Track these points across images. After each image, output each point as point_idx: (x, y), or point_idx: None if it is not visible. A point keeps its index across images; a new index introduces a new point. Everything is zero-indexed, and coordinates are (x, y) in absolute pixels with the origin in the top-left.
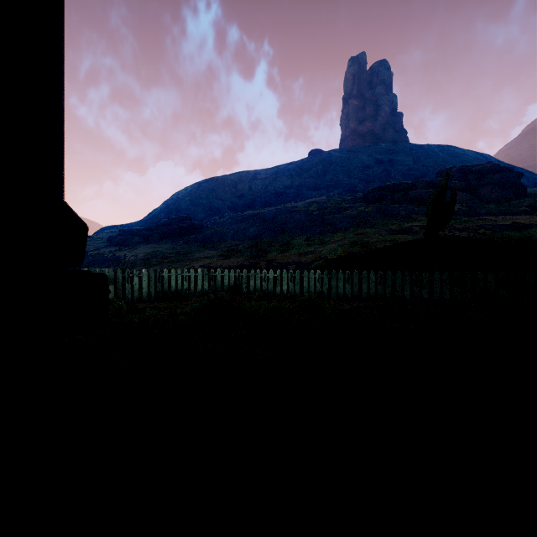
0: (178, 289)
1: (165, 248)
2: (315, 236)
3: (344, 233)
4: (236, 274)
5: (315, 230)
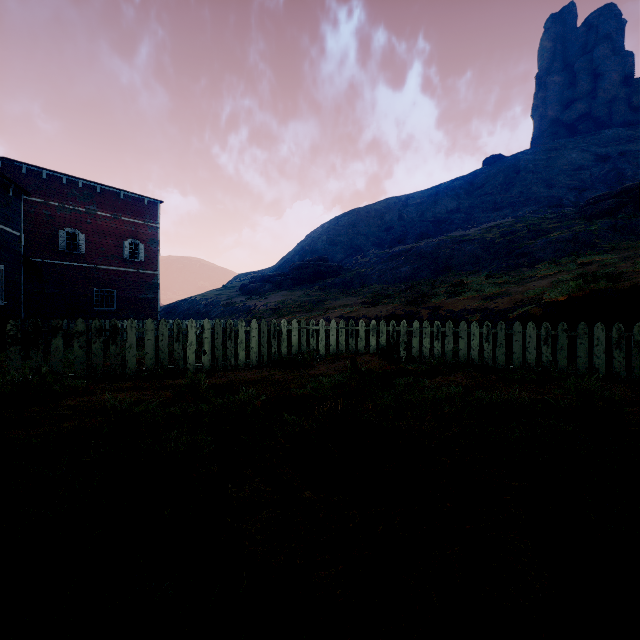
0: (301, 349)
1: (298, 296)
2: (499, 272)
3: (555, 265)
4: (388, 328)
5: (498, 264)
